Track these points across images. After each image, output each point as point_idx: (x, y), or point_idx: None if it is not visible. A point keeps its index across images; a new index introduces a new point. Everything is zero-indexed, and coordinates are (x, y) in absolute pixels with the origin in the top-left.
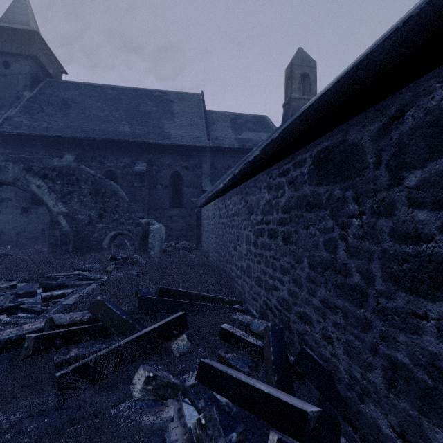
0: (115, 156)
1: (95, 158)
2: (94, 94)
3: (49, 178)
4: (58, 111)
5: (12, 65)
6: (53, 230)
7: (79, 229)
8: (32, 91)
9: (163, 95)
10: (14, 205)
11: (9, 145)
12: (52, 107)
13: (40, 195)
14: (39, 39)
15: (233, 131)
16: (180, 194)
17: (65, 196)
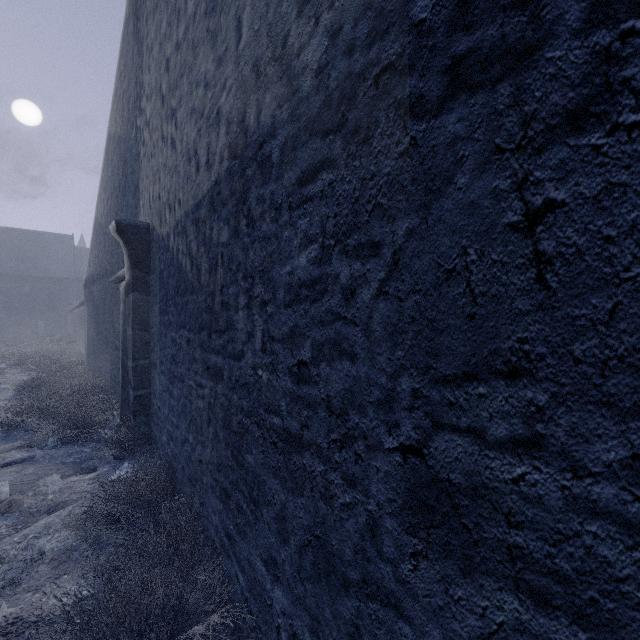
0: (6, 282)
1: None
2: None
3: None
4: None
5: None
6: None
7: None
8: None
9: (40, 236)
10: None
11: None
12: None
13: None
14: None
15: None
16: (54, 304)
17: None
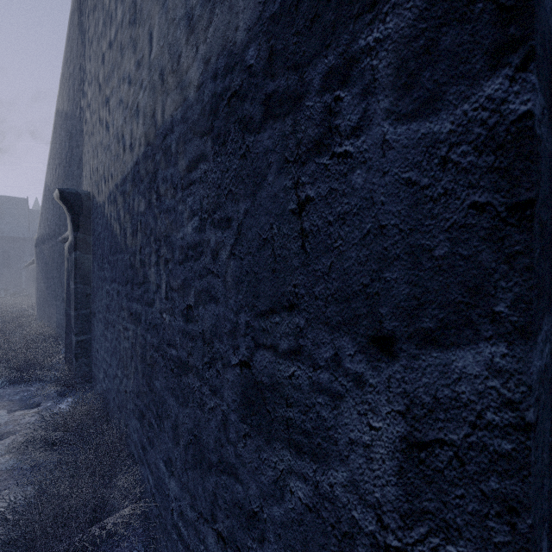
0: None
1: None
2: None
3: None
4: None
5: None
6: None
7: None
8: None
9: None
10: None
11: None
12: None
13: None
14: None
15: None
16: (9, 261)
17: None
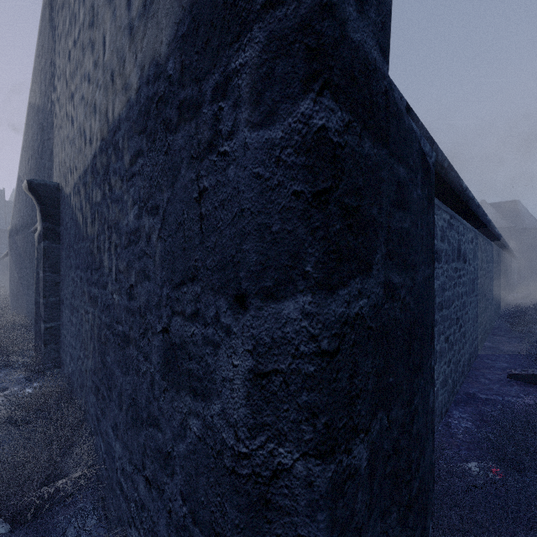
0: None
1: None
2: None
3: None
4: None
5: None
6: None
7: None
8: None
9: None
10: None
11: None
12: None
13: None
14: None
15: None
16: None
17: None
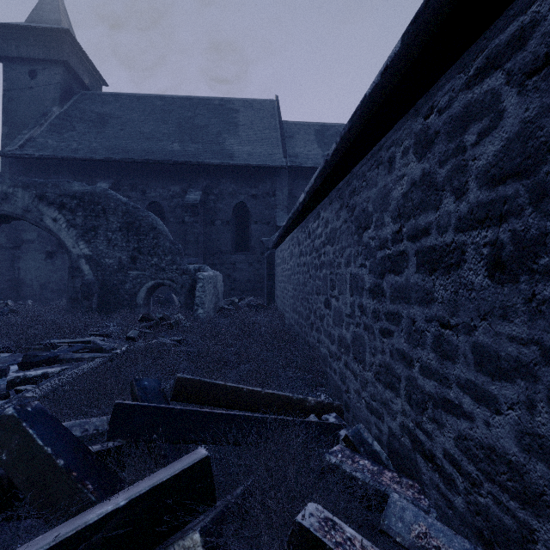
0: (161, 183)
1: (135, 186)
2: (138, 106)
3: (67, 209)
4: (92, 128)
5: (39, 74)
6: (73, 278)
7: (106, 278)
8: (62, 106)
9: (225, 103)
10: (36, 248)
11: (31, 172)
12: (86, 124)
13: (56, 232)
14: (71, 40)
15: (319, 146)
16: (246, 232)
17: (88, 232)
